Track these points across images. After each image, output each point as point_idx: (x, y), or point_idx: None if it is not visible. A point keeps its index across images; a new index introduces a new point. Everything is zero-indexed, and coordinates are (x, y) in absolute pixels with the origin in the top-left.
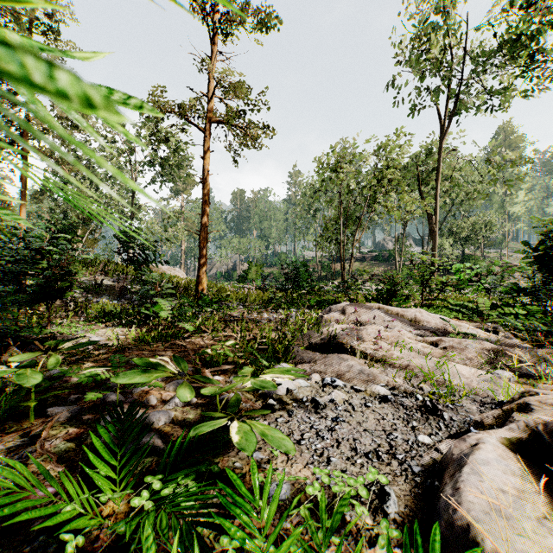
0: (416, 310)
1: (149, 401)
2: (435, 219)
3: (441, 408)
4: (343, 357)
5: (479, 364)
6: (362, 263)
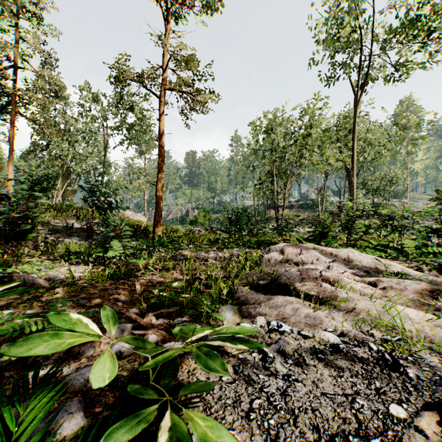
0: (348, 250)
1: (84, 351)
2: (353, 173)
3: (403, 363)
4: (287, 299)
5: (421, 305)
6: (291, 210)
